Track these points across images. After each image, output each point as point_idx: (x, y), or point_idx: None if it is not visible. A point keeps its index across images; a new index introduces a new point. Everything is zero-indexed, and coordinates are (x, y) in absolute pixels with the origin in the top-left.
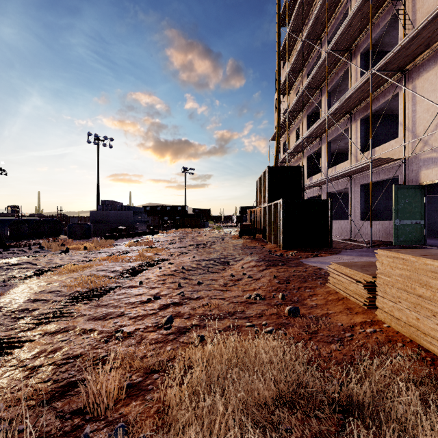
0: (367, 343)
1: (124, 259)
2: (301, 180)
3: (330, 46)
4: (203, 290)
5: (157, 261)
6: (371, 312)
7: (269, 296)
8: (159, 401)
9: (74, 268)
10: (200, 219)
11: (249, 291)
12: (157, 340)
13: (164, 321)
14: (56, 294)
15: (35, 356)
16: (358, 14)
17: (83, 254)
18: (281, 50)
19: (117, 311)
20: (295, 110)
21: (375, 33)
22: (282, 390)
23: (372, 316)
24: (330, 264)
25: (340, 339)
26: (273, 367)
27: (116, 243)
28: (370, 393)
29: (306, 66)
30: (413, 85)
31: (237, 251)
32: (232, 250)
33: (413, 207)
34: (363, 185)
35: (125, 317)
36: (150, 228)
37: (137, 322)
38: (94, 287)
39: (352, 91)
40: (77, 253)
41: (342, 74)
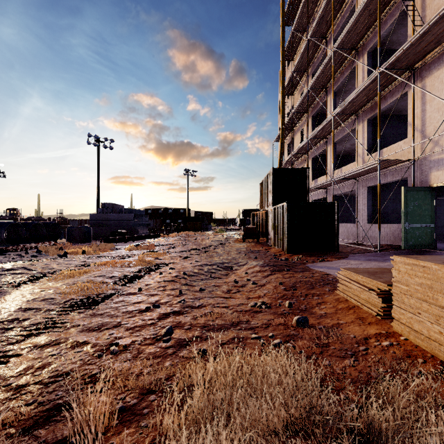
0: (384, 358)
1: (124, 264)
2: (306, 182)
3: (336, 44)
4: (205, 297)
5: (157, 265)
6: (385, 322)
7: (275, 304)
8: (155, 428)
9: (70, 274)
10: (203, 222)
11: (254, 299)
12: (155, 354)
13: (163, 332)
14: (49, 302)
15: (21, 373)
16: (366, 10)
17: (81, 258)
18: (285, 49)
19: (113, 321)
20: (300, 111)
21: (383, 30)
22: (294, 415)
23: (387, 327)
24: (337, 269)
25: (354, 353)
26: (283, 388)
27: (116, 247)
28: (393, 420)
29: (311, 66)
30: (422, 84)
31: (241, 255)
32: (235, 254)
33: (422, 209)
34: (370, 187)
35: (122, 328)
36: (152, 232)
37: (135, 334)
38: (91, 294)
39: (359, 90)
40: (75, 258)
41: (348, 74)
